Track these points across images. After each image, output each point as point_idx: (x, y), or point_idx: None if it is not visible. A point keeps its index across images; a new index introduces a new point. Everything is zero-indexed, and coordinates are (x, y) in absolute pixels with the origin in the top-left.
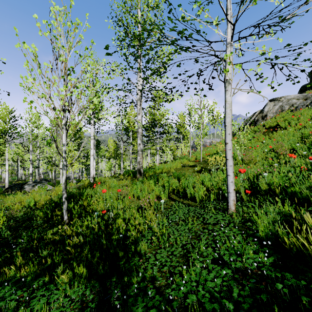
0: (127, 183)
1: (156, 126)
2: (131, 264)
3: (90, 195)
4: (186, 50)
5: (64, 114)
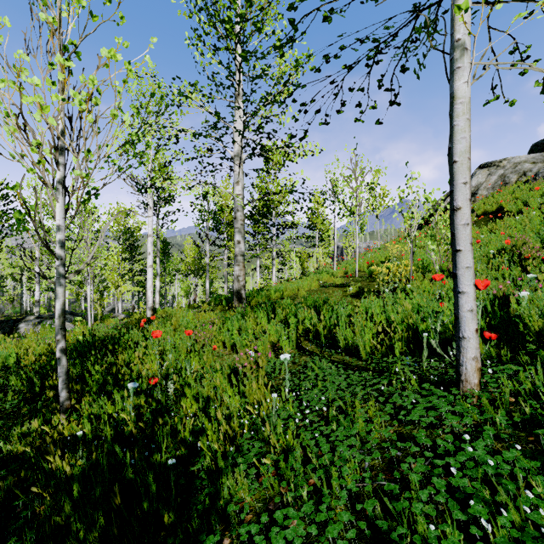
0: (214, 318)
1: (271, 213)
2: None
3: (134, 342)
4: None
5: (59, 157)
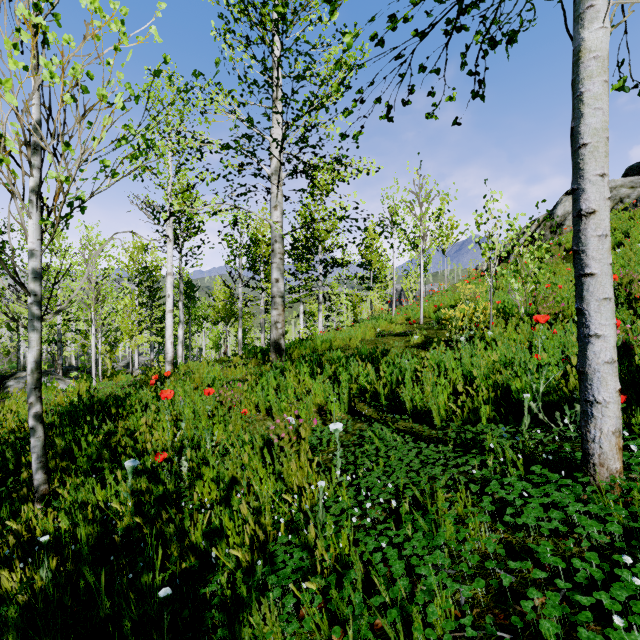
0: (247, 374)
1: (317, 248)
2: None
3: (143, 404)
4: None
5: (32, 158)
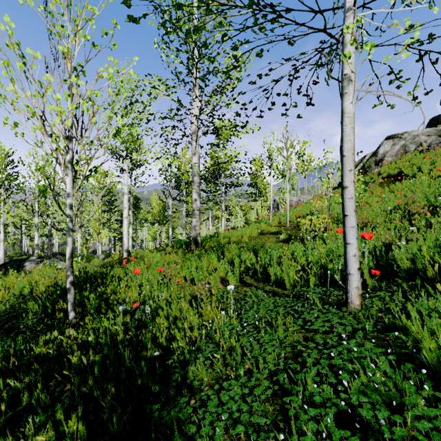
0: (177, 259)
1: (221, 175)
2: (172, 414)
3: (117, 277)
4: (275, 21)
5: (68, 144)
